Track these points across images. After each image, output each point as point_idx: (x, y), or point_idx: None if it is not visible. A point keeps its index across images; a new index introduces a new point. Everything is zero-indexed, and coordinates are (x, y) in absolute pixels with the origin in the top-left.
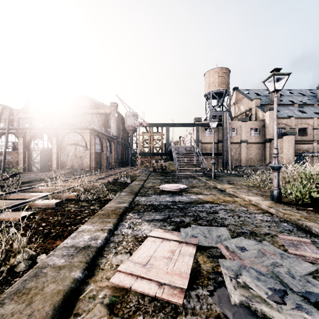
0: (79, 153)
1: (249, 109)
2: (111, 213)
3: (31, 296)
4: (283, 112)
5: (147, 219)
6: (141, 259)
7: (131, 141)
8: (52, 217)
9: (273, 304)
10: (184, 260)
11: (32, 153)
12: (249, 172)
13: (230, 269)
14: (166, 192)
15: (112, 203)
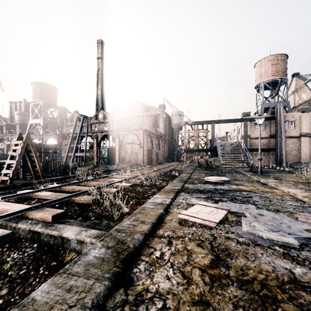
0: (135, 150)
1: None
2: (170, 191)
3: (145, 214)
4: None
5: (195, 196)
6: (192, 211)
7: (177, 139)
8: (129, 193)
9: (266, 231)
10: (218, 215)
11: (102, 150)
12: (309, 169)
13: (247, 221)
14: (210, 182)
15: (169, 186)
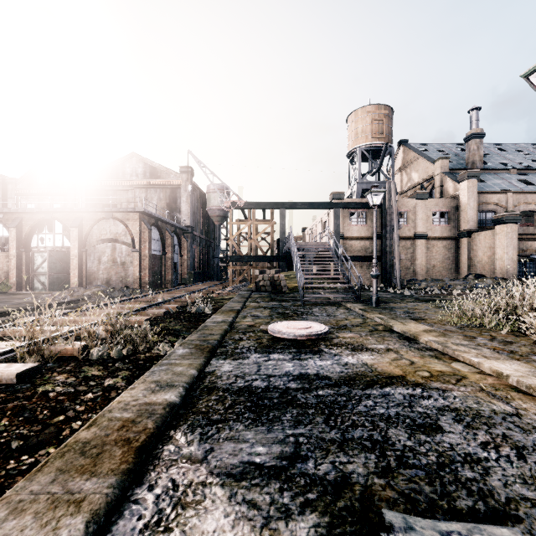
0: (120, 256)
1: (428, 178)
2: (116, 438)
3: None
4: (492, 182)
5: (228, 462)
6: None
7: (217, 236)
8: None
9: None
10: None
11: (35, 256)
12: (438, 292)
13: None
14: (283, 343)
15: (139, 387)
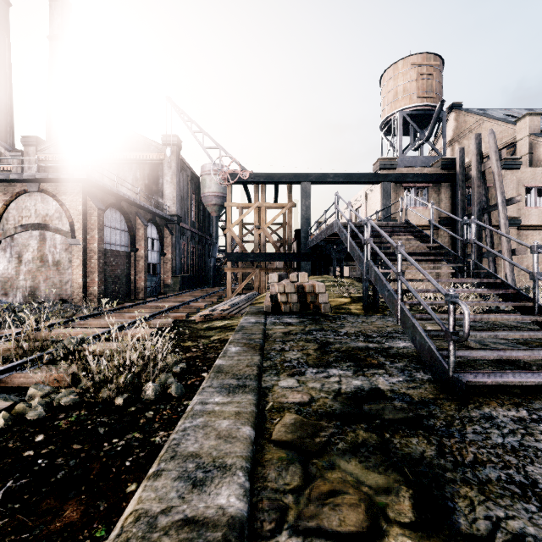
0: (53, 252)
1: (504, 146)
2: None
3: None
4: None
5: None
6: None
7: (214, 231)
8: None
9: None
10: None
11: None
12: None
13: None
14: None
15: None
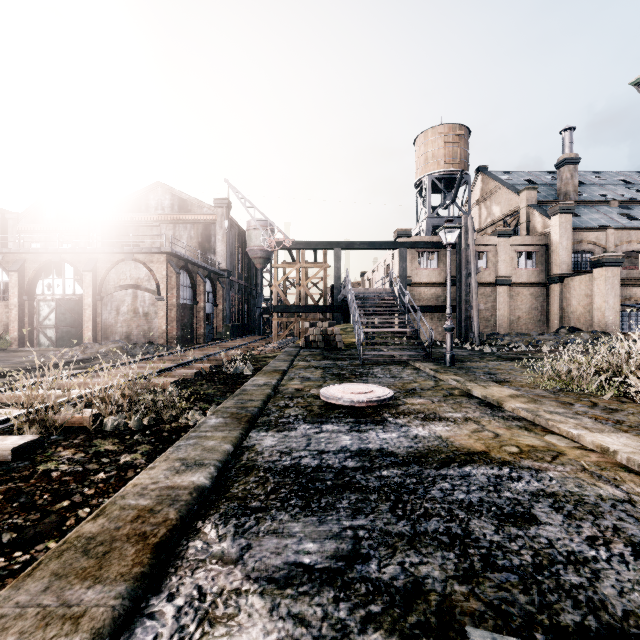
0: (143, 306)
1: (512, 212)
2: (128, 532)
3: None
4: (589, 217)
5: (269, 564)
6: None
7: (260, 282)
8: None
9: None
10: None
11: (40, 306)
12: (524, 348)
13: None
14: (339, 410)
15: (160, 466)
